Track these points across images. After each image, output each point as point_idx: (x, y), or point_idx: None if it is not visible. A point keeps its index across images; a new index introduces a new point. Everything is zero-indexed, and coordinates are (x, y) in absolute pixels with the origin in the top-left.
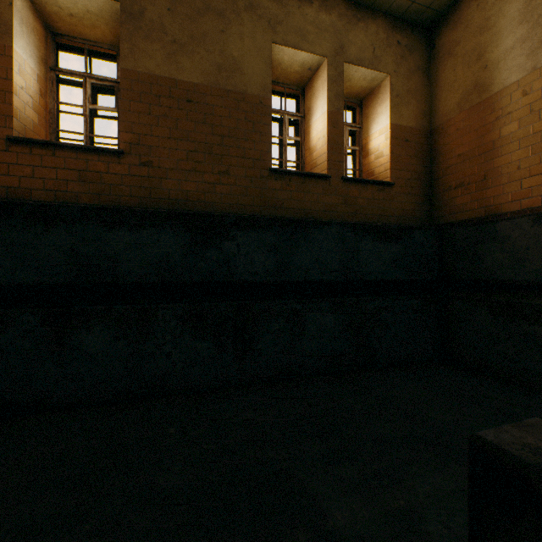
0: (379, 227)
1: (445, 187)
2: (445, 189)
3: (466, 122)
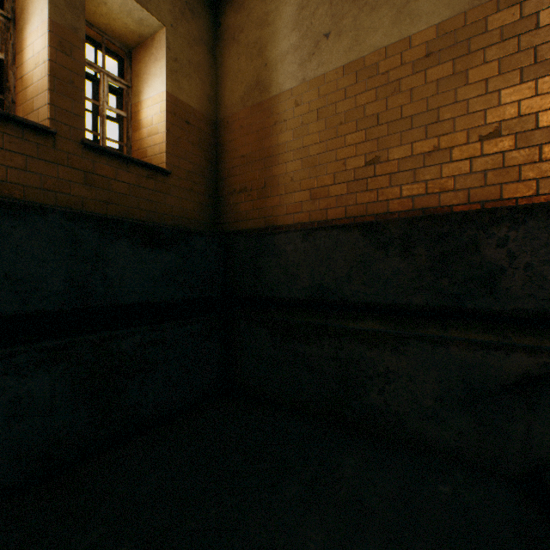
0: (145, 227)
1: (230, 190)
2: (231, 192)
3: (249, 120)
